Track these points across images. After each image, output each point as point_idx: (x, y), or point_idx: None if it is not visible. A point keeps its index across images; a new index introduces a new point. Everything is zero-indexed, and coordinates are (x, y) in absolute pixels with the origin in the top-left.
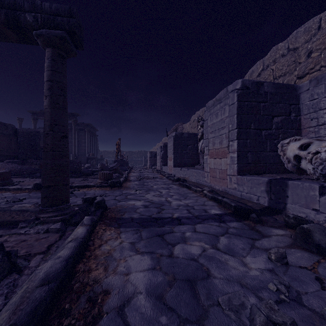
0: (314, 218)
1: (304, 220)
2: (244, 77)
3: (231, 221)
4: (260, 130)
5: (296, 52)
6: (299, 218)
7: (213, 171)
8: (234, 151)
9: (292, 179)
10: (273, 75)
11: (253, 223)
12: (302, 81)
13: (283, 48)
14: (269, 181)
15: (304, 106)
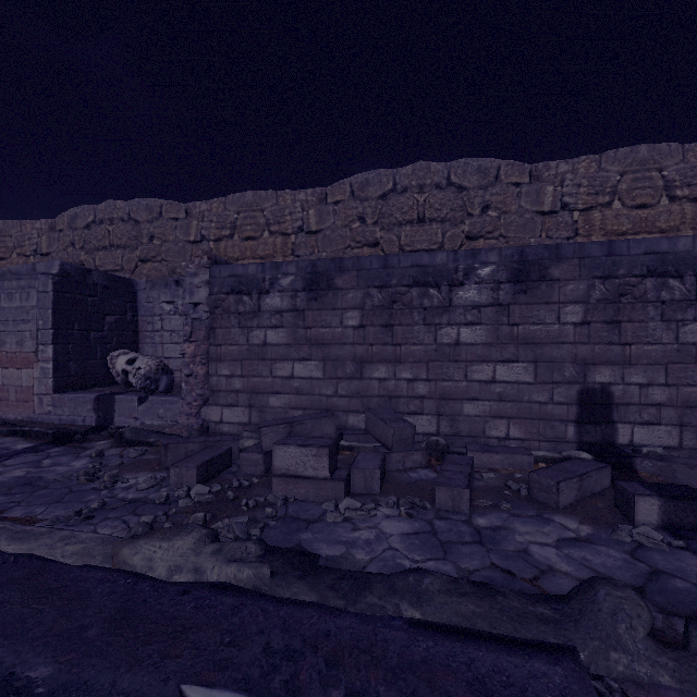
0: (135, 425)
1: (123, 427)
2: (61, 214)
3: (51, 448)
4: (88, 331)
5: (138, 227)
6: (120, 427)
7: (0, 390)
8: (48, 359)
9: (121, 393)
10: (110, 239)
11: (79, 443)
12: (145, 267)
13: (123, 211)
14: (97, 398)
15: (142, 306)
